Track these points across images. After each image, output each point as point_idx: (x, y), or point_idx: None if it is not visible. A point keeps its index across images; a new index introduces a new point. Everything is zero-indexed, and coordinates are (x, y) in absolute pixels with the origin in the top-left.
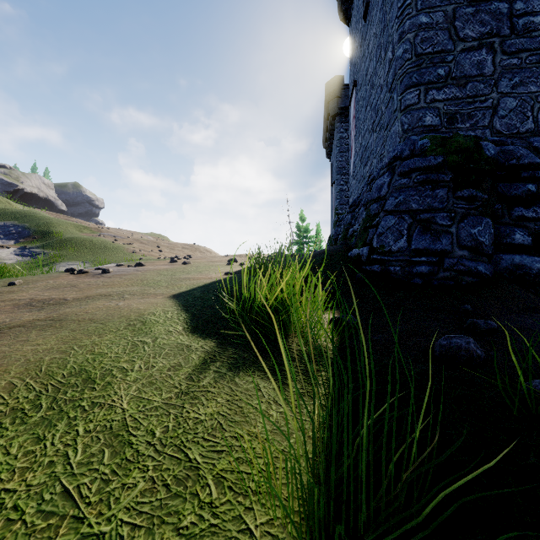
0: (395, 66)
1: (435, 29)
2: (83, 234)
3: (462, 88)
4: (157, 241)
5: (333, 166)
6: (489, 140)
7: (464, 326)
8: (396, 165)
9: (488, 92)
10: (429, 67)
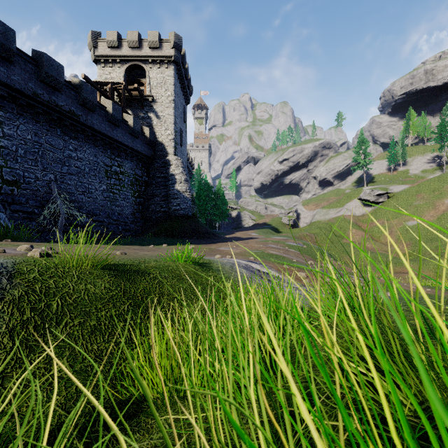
0: None
1: None
2: None
3: None
4: None
5: None
6: None
7: None
8: None
9: None
10: None
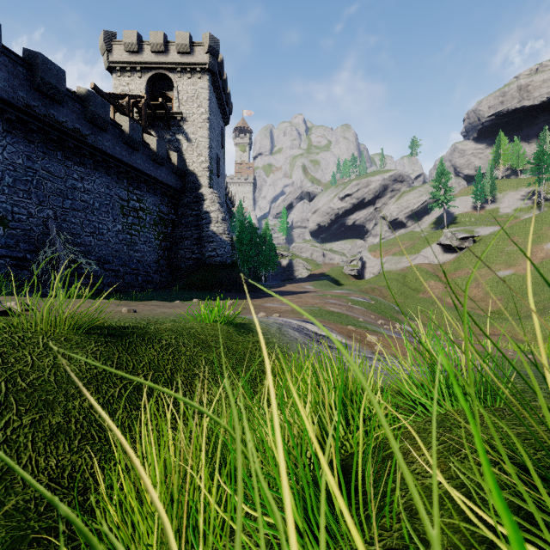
0: None
1: None
2: None
3: None
4: None
5: None
6: None
7: None
8: None
9: None
10: None
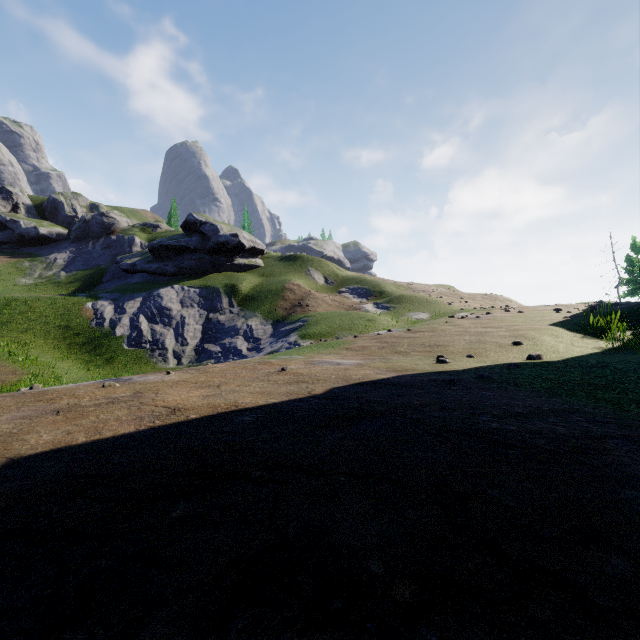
0: None
1: None
2: (402, 291)
3: None
4: (456, 293)
5: None
6: None
7: None
8: None
9: None
10: None
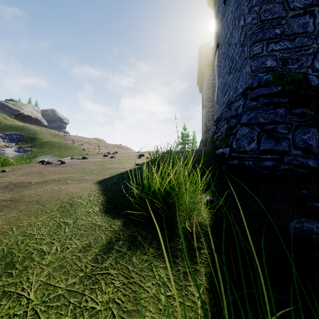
0: (246, 29)
1: (274, 3)
2: (55, 139)
3: (292, 41)
4: (98, 143)
5: (203, 97)
6: (313, 75)
7: (305, 208)
8: (248, 93)
9: (310, 43)
10: (269, 28)
